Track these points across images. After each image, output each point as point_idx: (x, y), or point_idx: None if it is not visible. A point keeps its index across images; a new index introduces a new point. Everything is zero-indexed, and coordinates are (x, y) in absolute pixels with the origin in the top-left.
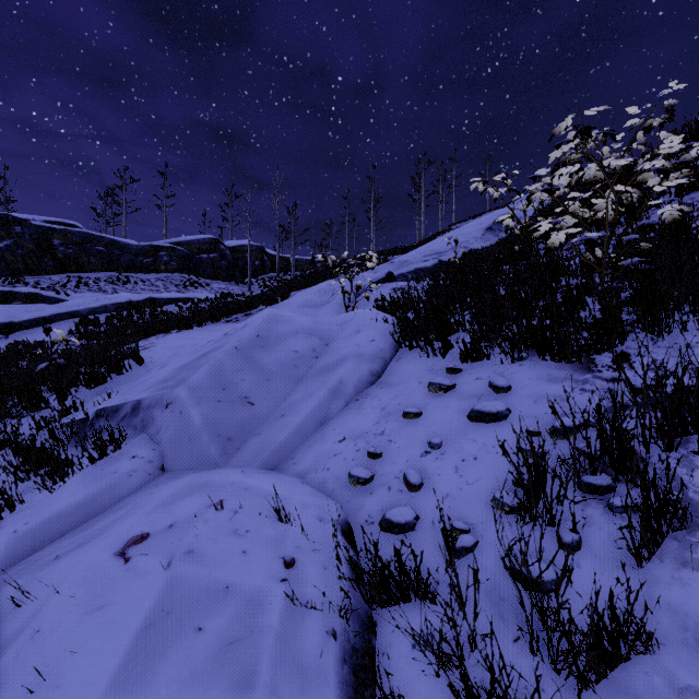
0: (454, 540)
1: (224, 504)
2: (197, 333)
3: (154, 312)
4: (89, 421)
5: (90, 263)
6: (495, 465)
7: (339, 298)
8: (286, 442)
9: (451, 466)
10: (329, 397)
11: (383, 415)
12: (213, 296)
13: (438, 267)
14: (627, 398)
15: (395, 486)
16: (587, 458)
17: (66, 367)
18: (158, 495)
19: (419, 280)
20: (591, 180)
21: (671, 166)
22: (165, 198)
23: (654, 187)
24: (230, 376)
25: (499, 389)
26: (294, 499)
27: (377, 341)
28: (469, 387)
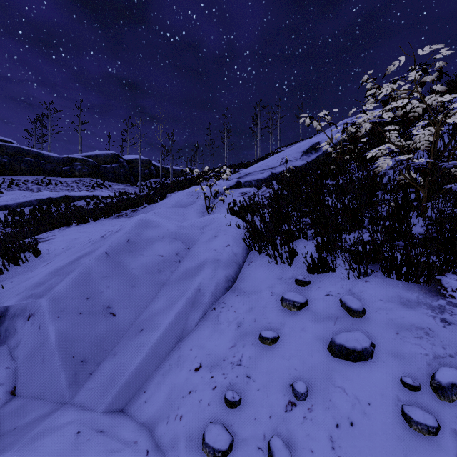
0: None
1: None
2: (91, 227)
3: (68, 206)
4: None
5: (21, 169)
6: (380, 442)
7: (202, 200)
8: (140, 369)
9: (325, 436)
10: (187, 307)
11: (240, 335)
12: (113, 194)
13: (271, 177)
14: None
15: None
16: None
17: None
18: None
19: (259, 187)
20: (410, 114)
21: None
22: (80, 124)
23: None
24: (97, 283)
25: (354, 312)
26: None
27: (231, 246)
28: (321, 305)
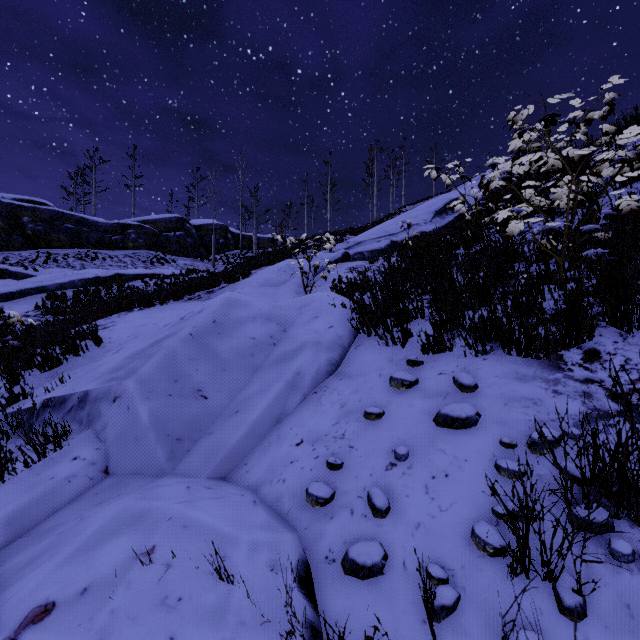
0: (432, 596)
1: (155, 553)
2: (158, 312)
3: (121, 288)
4: (35, 410)
5: (59, 240)
6: (470, 486)
7: (297, 277)
8: (239, 445)
9: (420, 485)
10: (286, 390)
11: (343, 414)
12: (179, 272)
13: (390, 247)
14: (606, 404)
15: (359, 509)
16: (573, 481)
17: (19, 349)
18: (83, 529)
19: (374, 260)
20: (549, 169)
21: (634, 156)
22: (134, 178)
23: (616, 177)
24: (184, 366)
25: (465, 387)
26: (241, 540)
27: (335, 327)
28: (432, 383)
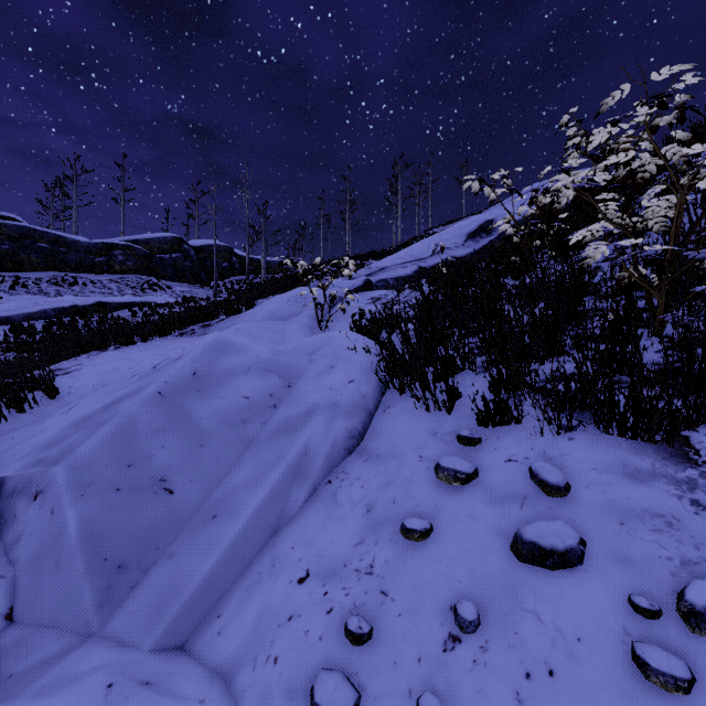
0: None
1: None
2: (138, 351)
3: (103, 319)
4: None
5: (30, 261)
6: (597, 703)
7: (311, 309)
8: (211, 580)
9: (508, 693)
10: (287, 479)
11: (370, 525)
12: (174, 300)
13: (418, 273)
14: None
15: None
16: None
17: None
18: None
19: (401, 289)
20: (638, 176)
21: None
22: (123, 191)
23: None
24: (144, 441)
25: (552, 488)
26: None
27: (357, 382)
28: (499, 476)
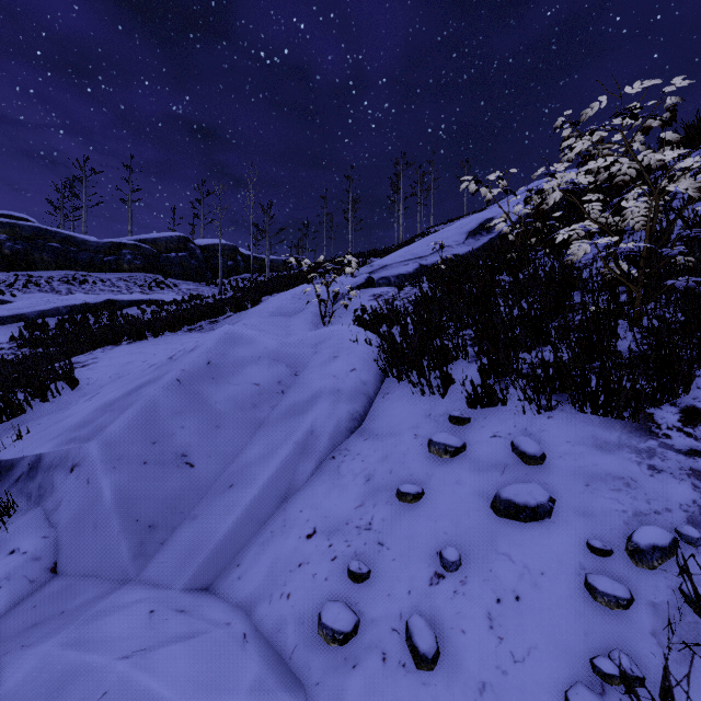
0: None
1: None
2: (150, 346)
3: (113, 316)
4: None
5: (42, 261)
6: (553, 618)
7: (314, 306)
8: (231, 537)
9: (481, 614)
10: (295, 455)
11: (369, 491)
12: (181, 298)
13: (419, 271)
14: None
15: (394, 652)
16: None
17: None
18: None
19: (401, 286)
20: (619, 178)
21: None
22: (130, 192)
23: None
24: (166, 422)
25: (529, 458)
26: None
27: (358, 370)
28: (484, 449)
